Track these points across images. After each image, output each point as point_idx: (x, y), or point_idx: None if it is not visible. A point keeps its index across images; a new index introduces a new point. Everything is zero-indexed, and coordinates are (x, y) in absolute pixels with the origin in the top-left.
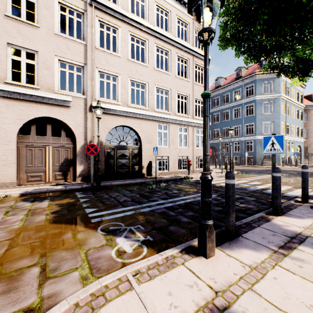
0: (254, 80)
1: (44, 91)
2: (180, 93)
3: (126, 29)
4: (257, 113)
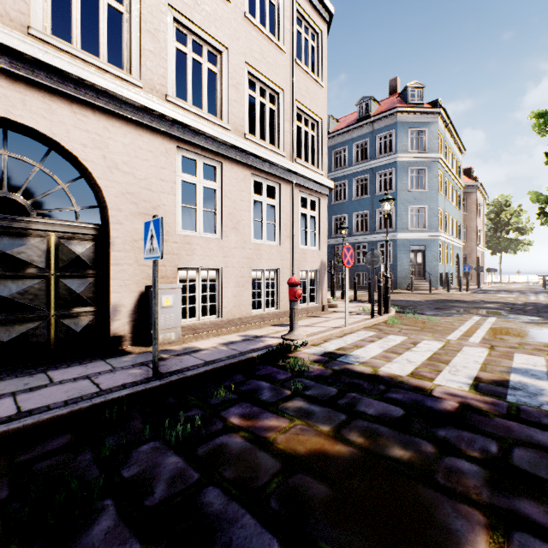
0: (394, 123)
1: None
2: (258, 76)
3: None
4: (399, 188)
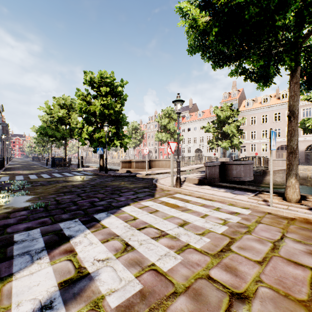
0: None
1: (282, 138)
2: None
3: None
4: None
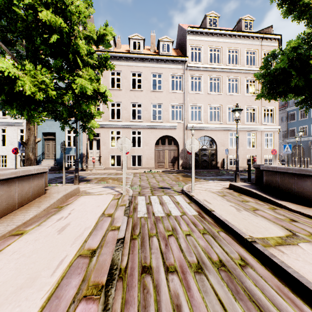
0: None
1: (165, 122)
2: (249, 107)
3: (206, 74)
4: None
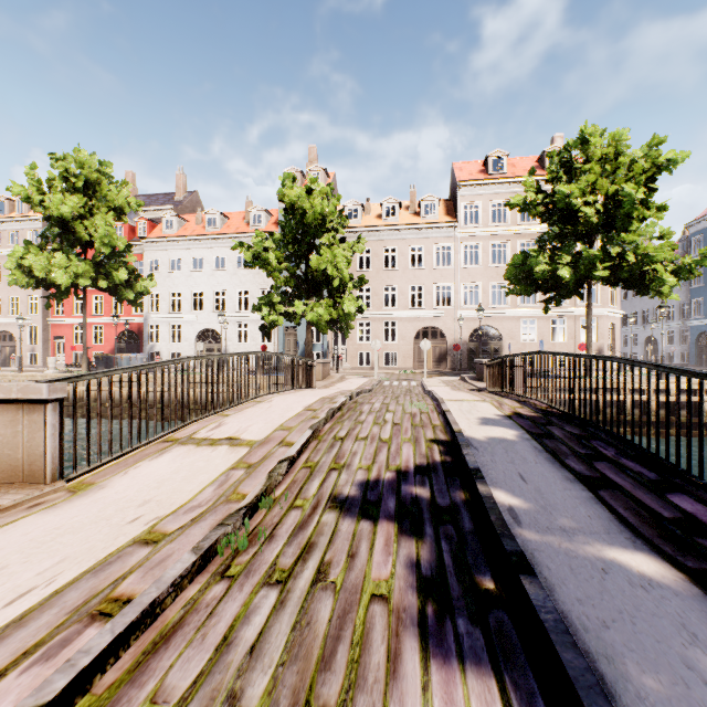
0: None
1: (427, 309)
2: None
3: (486, 241)
4: None
